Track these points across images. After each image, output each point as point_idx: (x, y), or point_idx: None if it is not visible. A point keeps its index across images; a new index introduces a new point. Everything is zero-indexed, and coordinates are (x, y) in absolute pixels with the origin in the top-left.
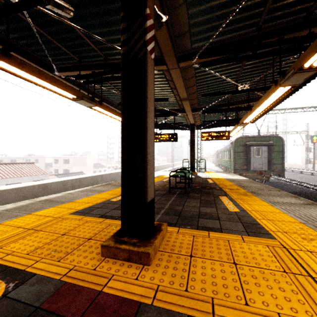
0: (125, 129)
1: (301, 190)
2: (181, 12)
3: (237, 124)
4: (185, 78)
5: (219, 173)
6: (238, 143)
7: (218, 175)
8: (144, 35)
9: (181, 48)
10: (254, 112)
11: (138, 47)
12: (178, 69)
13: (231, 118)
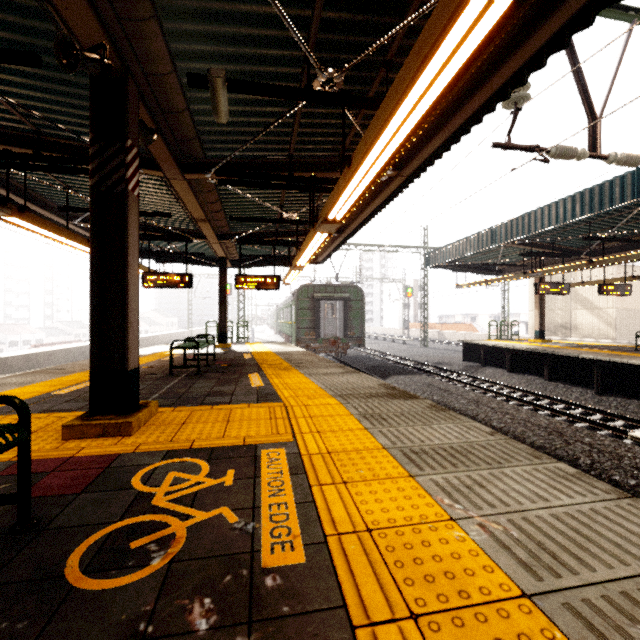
0: (95, 281)
1: (380, 364)
2: (183, 118)
3: (291, 266)
4: (200, 190)
5: (269, 344)
6: (303, 295)
7: (266, 347)
8: (124, 167)
9: (187, 153)
10: (304, 254)
11: (116, 179)
12: (184, 181)
13: (287, 254)
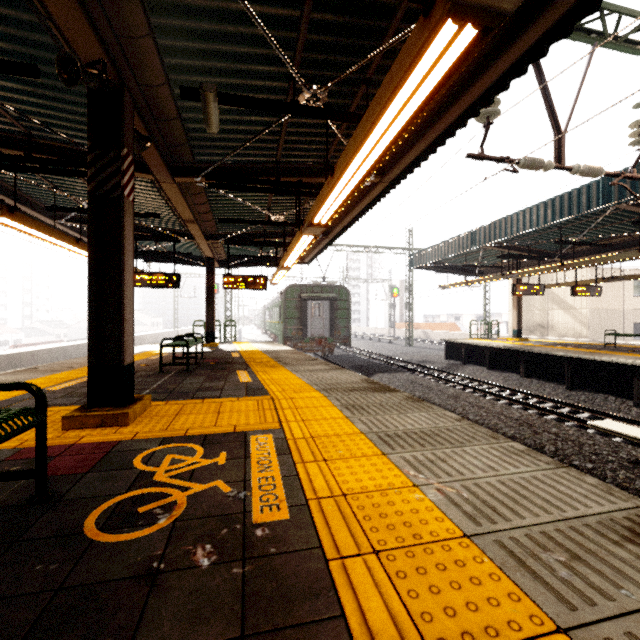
0: (93, 281)
1: (366, 363)
2: (174, 125)
3: (278, 266)
4: (189, 192)
5: (257, 343)
6: (290, 295)
7: (253, 346)
8: (120, 173)
9: (177, 158)
10: (291, 255)
11: (112, 185)
12: (174, 185)
13: (274, 255)
